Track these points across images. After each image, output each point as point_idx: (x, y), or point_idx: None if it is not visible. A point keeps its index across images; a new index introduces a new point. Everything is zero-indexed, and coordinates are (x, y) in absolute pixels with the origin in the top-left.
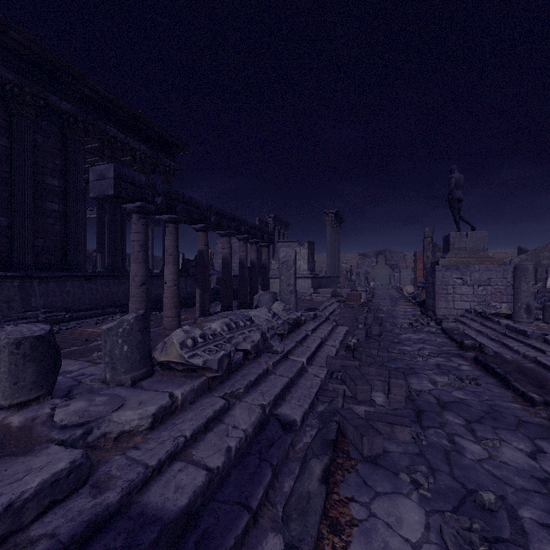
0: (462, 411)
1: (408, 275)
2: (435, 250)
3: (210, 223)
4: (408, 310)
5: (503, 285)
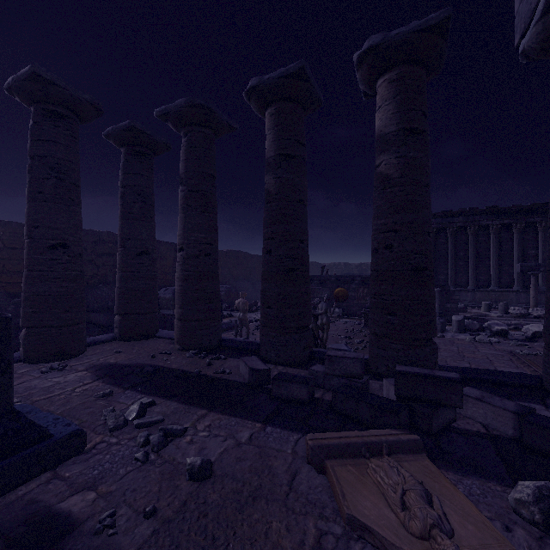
0: None
1: None
2: None
3: None
4: None
5: None
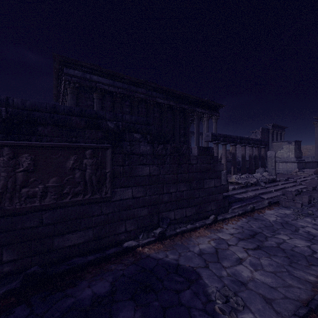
0: None
1: None
2: None
3: (237, 143)
4: None
5: None
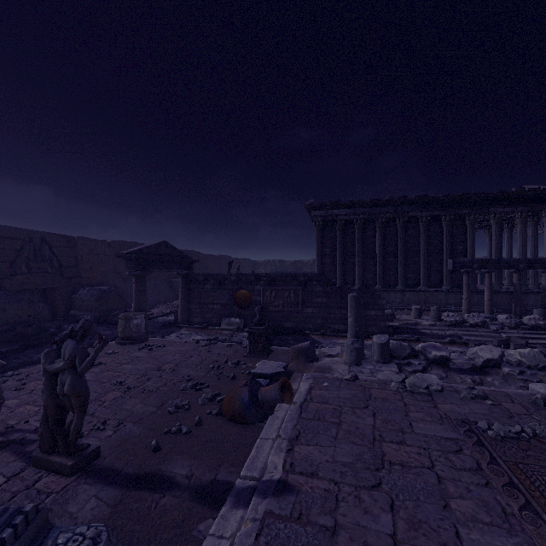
0: None
1: None
2: None
3: (518, 269)
4: None
5: None
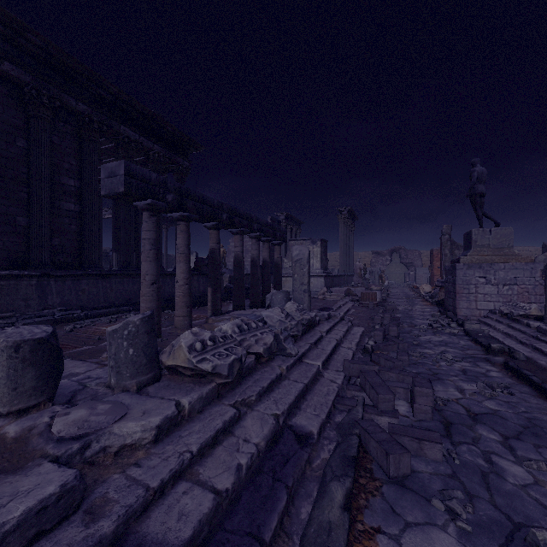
0: (497, 424)
1: (424, 273)
2: (453, 248)
3: (221, 221)
4: (426, 310)
5: (530, 285)
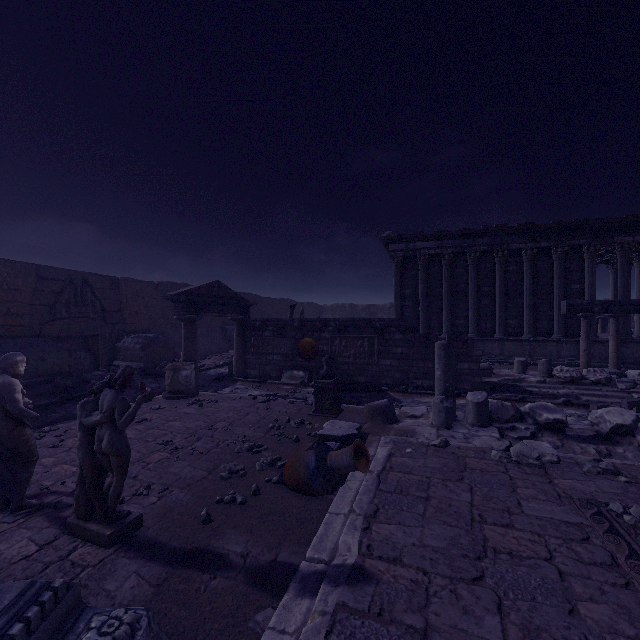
0: None
1: None
2: None
3: None
4: None
5: None
